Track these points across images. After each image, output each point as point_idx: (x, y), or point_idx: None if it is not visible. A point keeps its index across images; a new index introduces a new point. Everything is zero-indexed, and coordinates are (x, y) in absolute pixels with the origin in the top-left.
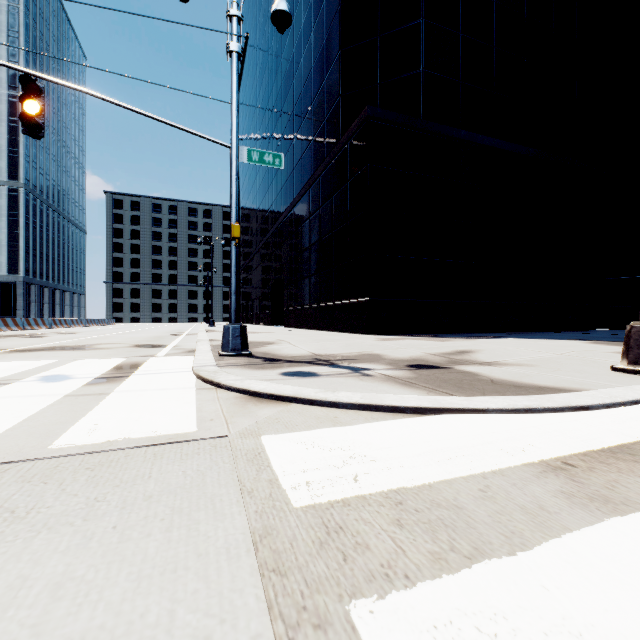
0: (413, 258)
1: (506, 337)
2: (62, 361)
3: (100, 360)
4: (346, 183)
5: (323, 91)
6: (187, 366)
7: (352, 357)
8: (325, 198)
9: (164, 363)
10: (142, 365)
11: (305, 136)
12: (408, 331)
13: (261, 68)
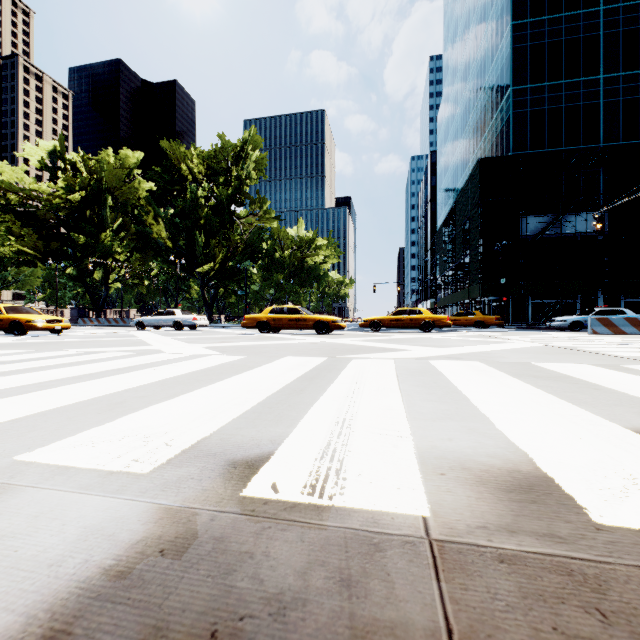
0: None
1: None
2: None
3: None
4: None
5: None
6: None
7: None
8: None
9: None
10: None
11: None
12: None
13: None
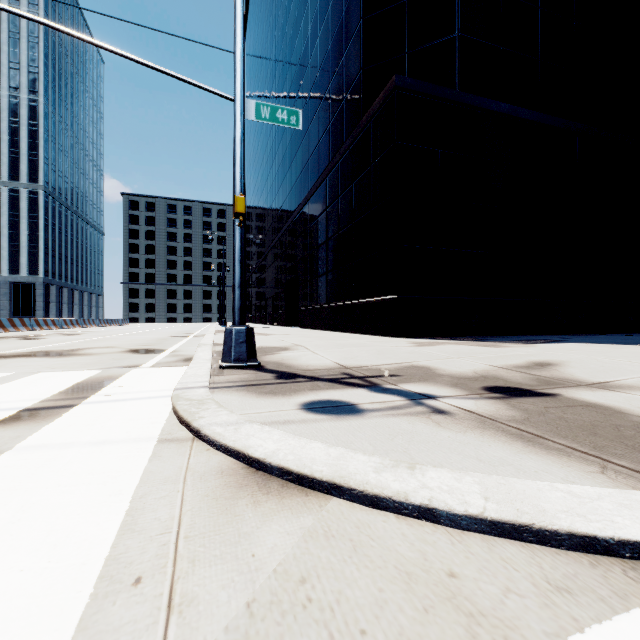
0: (447, 249)
1: (565, 341)
2: (17, 374)
3: (65, 373)
4: (369, 166)
5: (342, 68)
6: (170, 386)
7: (393, 371)
8: (344, 186)
9: (142, 379)
10: (111, 383)
11: (321, 121)
12: (441, 333)
13: (274, 58)
